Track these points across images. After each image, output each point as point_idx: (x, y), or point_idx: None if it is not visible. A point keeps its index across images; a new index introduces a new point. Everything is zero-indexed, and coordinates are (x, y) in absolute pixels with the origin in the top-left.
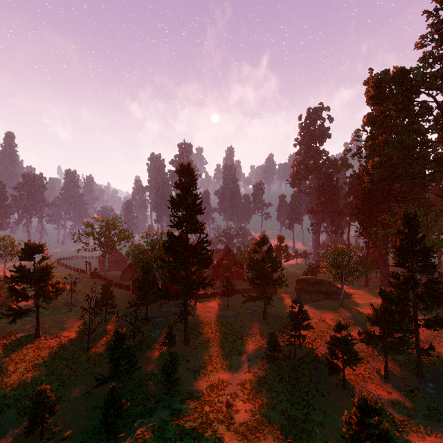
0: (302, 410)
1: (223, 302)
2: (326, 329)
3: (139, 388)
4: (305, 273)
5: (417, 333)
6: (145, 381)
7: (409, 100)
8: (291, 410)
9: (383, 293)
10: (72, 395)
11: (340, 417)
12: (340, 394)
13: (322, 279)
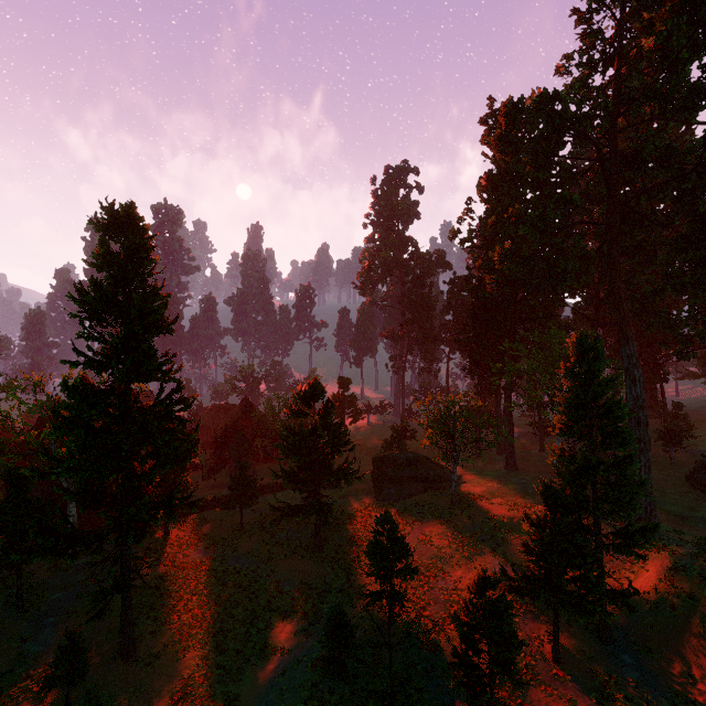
0: None
1: (233, 518)
2: (435, 560)
3: None
4: (388, 445)
5: (601, 560)
6: None
7: (550, 153)
8: None
9: (551, 493)
10: None
11: None
12: None
13: (418, 454)
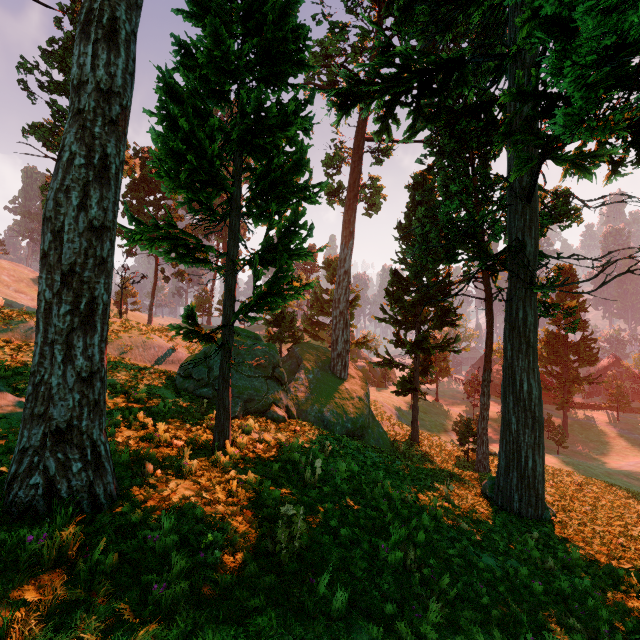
0: None
1: (610, 416)
2: None
3: None
4: None
5: None
6: None
7: None
8: None
9: None
10: None
11: None
12: None
13: None
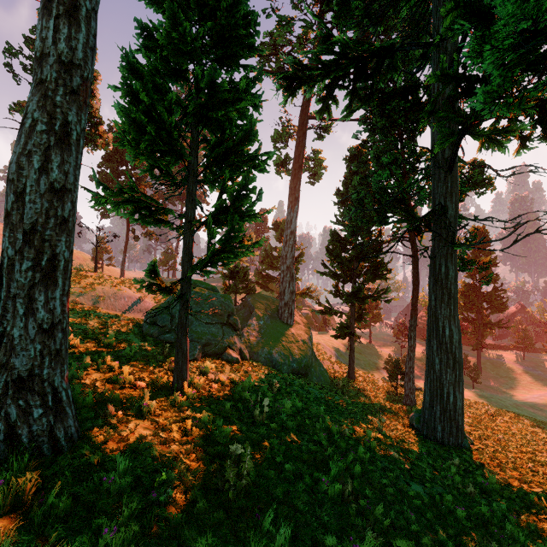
0: None
1: (517, 355)
2: None
3: None
4: None
5: None
6: None
7: None
8: None
9: None
10: None
11: None
12: None
13: None
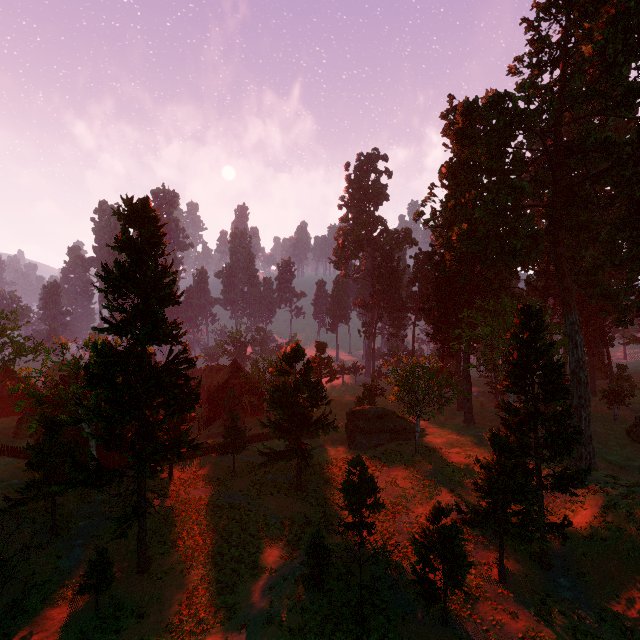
0: None
1: (226, 462)
2: (400, 499)
3: None
4: (360, 401)
5: (542, 498)
6: None
7: (503, 144)
8: None
9: (497, 440)
10: None
11: None
12: None
13: (386, 409)
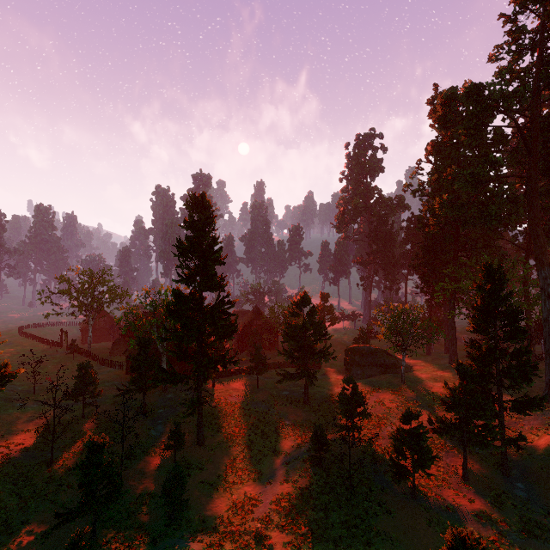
0: (362, 537)
1: (252, 381)
2: (385, 415)
3: (127, 520)
4: (356, 341)
5: (502, 418)
6: (136, 507)
7: (482, 124)
8: (347, 539)
9: (461, 368)
10: (17, 542)
11: (412, 543)
12: (410, 507)
13: (378, 348)
